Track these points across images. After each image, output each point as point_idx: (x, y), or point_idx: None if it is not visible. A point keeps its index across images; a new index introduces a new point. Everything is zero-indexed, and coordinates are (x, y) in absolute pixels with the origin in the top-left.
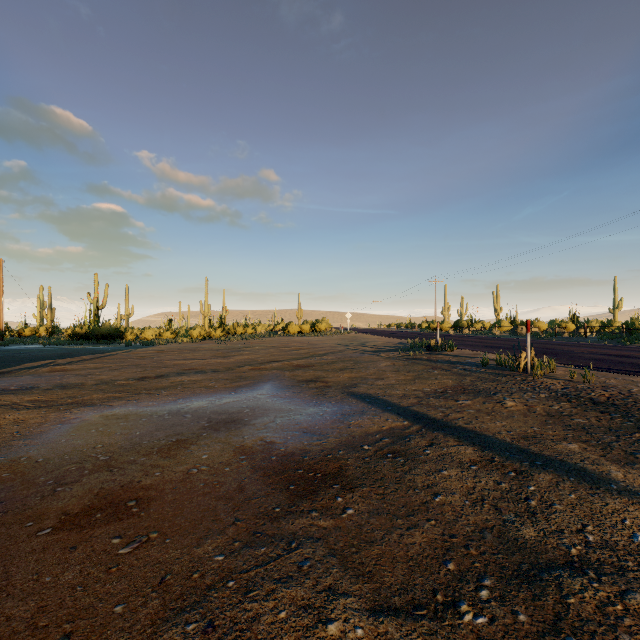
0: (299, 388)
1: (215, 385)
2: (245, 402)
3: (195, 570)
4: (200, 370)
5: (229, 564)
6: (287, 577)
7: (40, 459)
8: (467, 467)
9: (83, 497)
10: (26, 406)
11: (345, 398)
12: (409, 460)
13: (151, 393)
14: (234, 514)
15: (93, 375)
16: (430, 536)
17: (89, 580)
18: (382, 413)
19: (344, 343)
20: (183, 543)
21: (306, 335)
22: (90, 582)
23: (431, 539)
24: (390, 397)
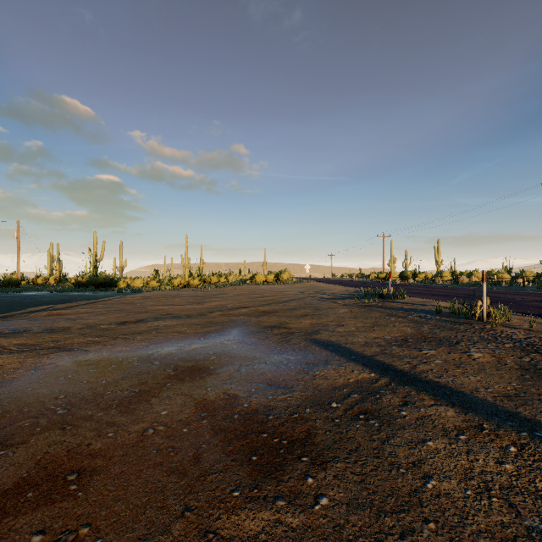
0: (264, 334)
1: (187, 330)
2: (212, 348)
3: None
4: (176, 315)
5: None
6: None
7: None
8: (454, 436)
9: (22, 465)
10: (11, 350)
11: (308, 345)
12: (384, 424)
13: (127, 338)
14: (185, 498)
15: (81, 319)
16: None
17: None
18: (347, 363)
19: (304, 291)
20: None
21: (271, 284)
22: None
23: None
24: (352, 345)
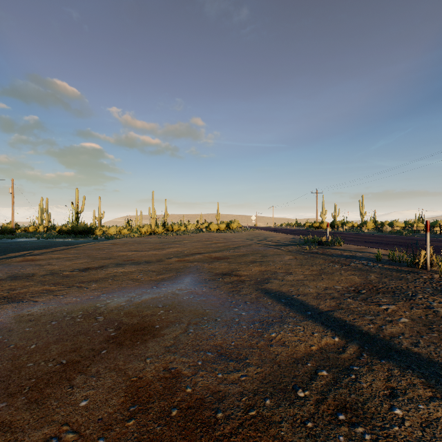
0: (215, 282)
1: (142, 278)
2: (162, 299)
3: None
4: (136, 261)
5: None
6: None
7: None
8: None
9: None
10: None
11: (260, 297)
12: (379, 437)
13: (82, 286)
14: None
15: (49, 265)
16: None
17: None
18: (304, 321)
19: (251, 238)
20: None
21: (222, 232)
22: None
23: None
24: (305, 297)
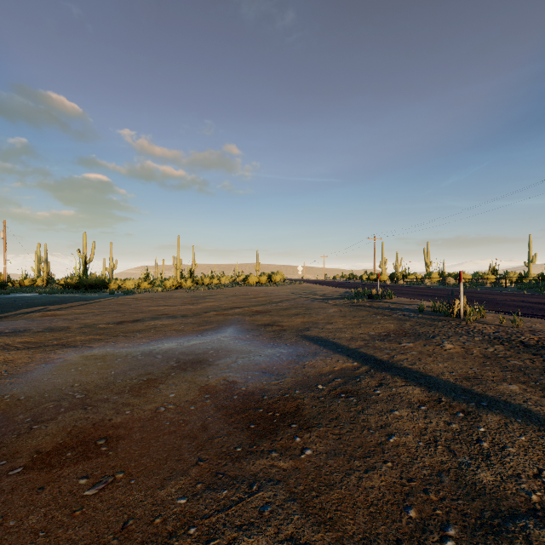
0: (258, 331)
1: (184, 328)
2: (210, 344)
3: (157, 514)
4: (171, 315)
5: (191, 508)
6: (248, 524)
7: (22, 397)
8: (417, 407)
9: (56, 435)
10: (16, 347)
11: (299, 340)
12: (361, 400)
13: (127, 335)
14: (197, 454)
15: (78, 319)
16: (388, 479)
17: (52, 525)
18: (333, 354)
19: (296, 292)
20: (147, 484)
21: (263, 285)
22: (53, 527)
23: (389, 483)
24: (339, 340)
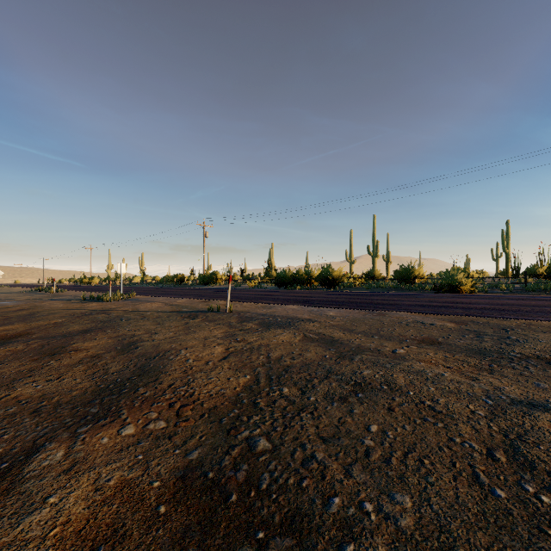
0: None
1: None
2: None
3: None
4: None
5: None
6: None
7: None
8: None
9: None
10: None
11: None
12: None
13: None
14: None
15: None
16: None
17: None
18: None
19: None
20: None
21: None
22: None
23: None
24: None
